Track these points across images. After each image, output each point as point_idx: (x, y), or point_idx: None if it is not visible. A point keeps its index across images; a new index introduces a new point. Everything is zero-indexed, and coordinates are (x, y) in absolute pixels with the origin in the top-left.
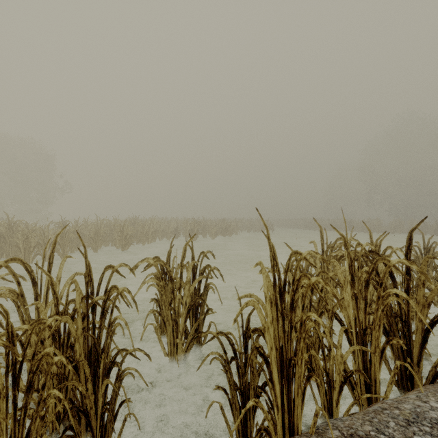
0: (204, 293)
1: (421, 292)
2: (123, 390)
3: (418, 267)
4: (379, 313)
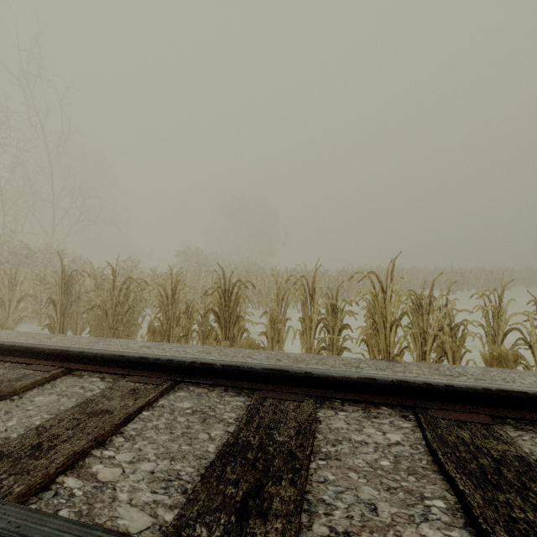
0: None
1: None
2: None
3: None
4: None
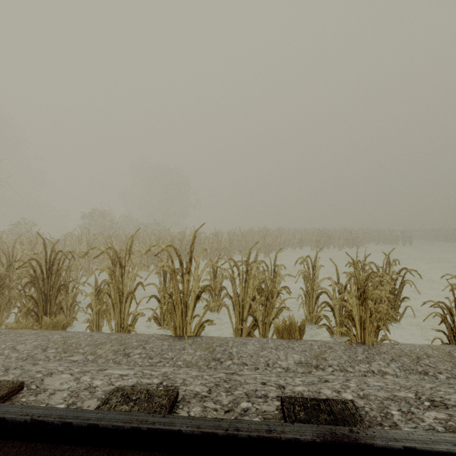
0: (399, 286)
1: None
2: (384, 321)
3: None
4: None
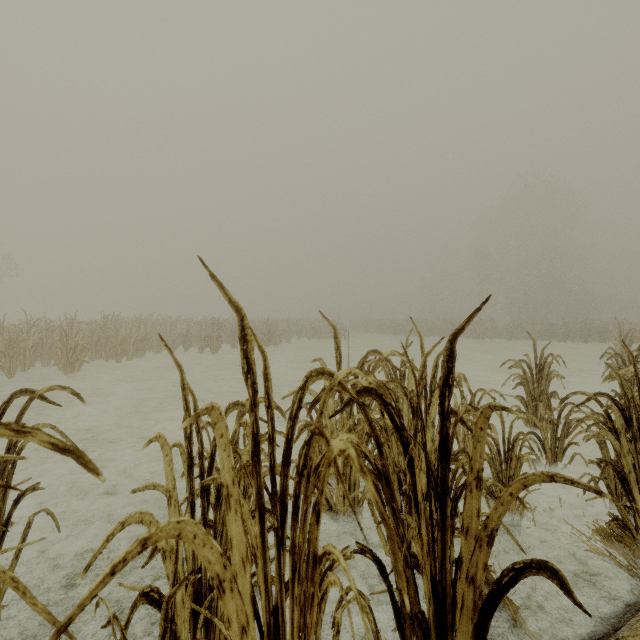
0: None
1: (475, 502)
2: None
3: (375, 491)
4: (314, 612)
